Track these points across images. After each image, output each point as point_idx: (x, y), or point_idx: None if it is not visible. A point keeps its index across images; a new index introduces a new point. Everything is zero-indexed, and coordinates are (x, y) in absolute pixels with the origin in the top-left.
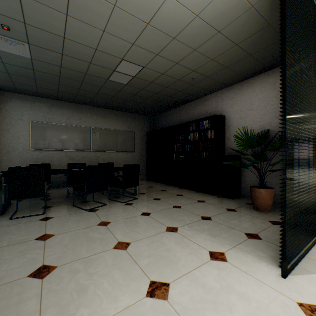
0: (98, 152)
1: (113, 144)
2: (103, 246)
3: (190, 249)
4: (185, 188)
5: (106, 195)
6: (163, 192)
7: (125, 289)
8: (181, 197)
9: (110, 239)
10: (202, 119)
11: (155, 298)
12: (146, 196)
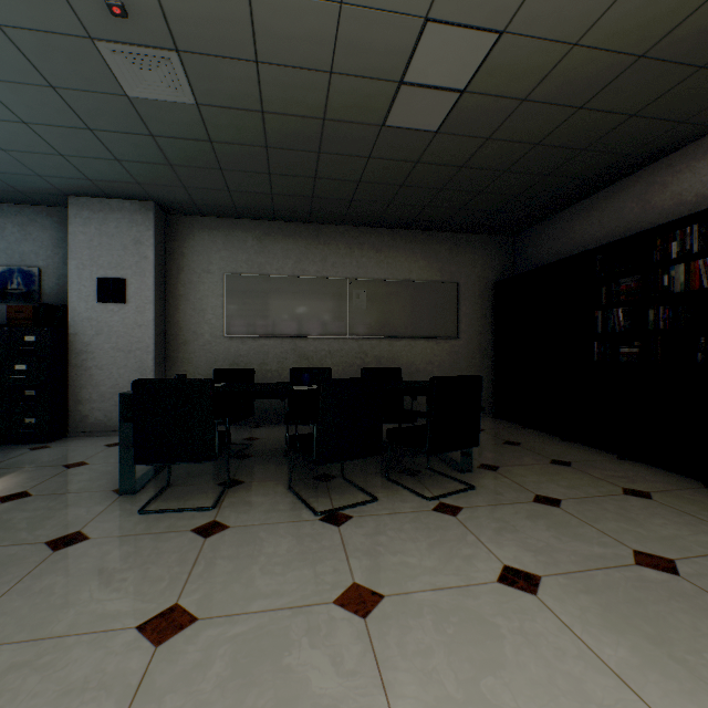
0: (363, 341)
1: (402, 320)
2: None
3: None
4: (648, 463)
5: (379, 460)
6: (562, 470)
7: None
8: (651, 505)
9: None
10: None
11: None
12: (505, 482)
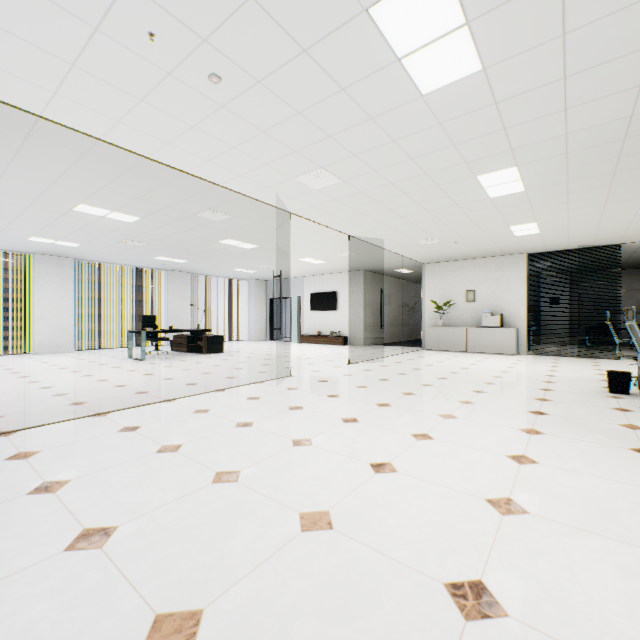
0: None
1: None
2: None
3: None
4: None
5: None
6: None
7: None
8: None
9: None
10: None
11: None
12: None
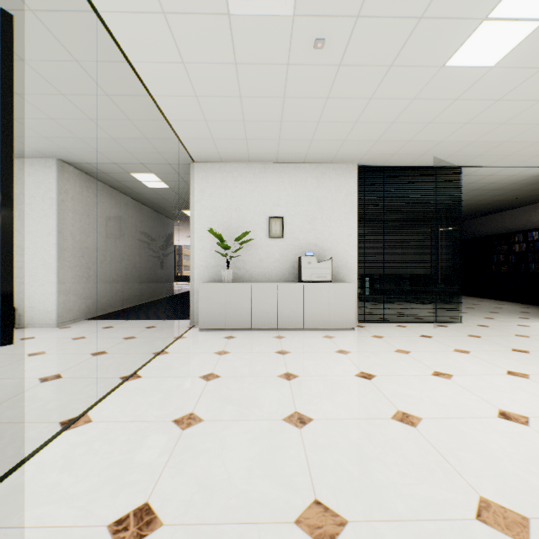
0: (399, 264)
1: (414, 256)
2: (452, 312)
3: (506, 316)
4: (508, 302)
5: (422, 300)
6: (480, 302)
7: (473, 317)
8: (502, 305)
9: (453, 311)
10: (530, 230)
11: (488, 319)
12: (463, 303)
